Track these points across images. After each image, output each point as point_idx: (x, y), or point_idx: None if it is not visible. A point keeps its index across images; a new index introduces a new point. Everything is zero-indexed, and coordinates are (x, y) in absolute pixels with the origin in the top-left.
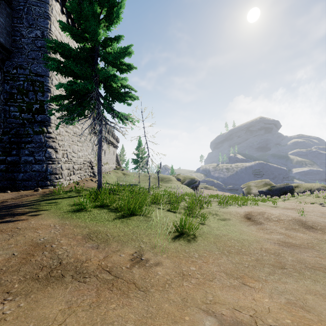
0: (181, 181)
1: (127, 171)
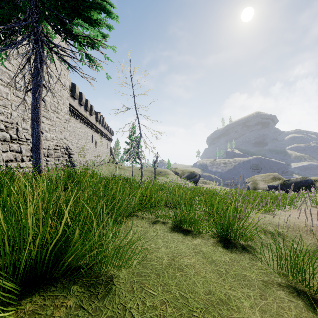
0: (179, 175)
1: (121, 165)
